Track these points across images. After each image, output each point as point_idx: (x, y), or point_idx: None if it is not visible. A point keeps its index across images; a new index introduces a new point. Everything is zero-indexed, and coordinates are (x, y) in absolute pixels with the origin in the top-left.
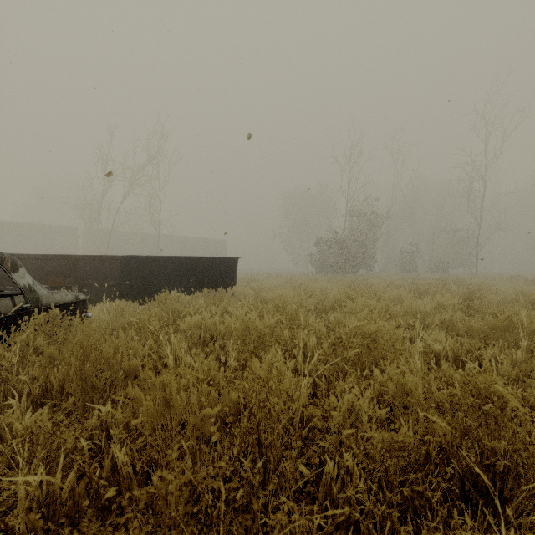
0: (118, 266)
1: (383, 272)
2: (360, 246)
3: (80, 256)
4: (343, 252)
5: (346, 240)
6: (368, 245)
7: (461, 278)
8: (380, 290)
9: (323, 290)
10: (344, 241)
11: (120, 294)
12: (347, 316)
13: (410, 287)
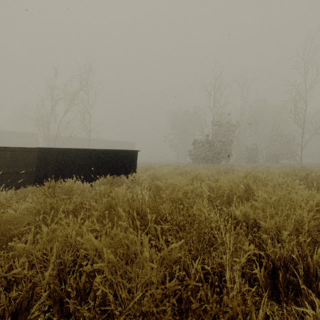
0: (35, 156)
1: (236, 163)
2: (223, 145)
3: (0, 147)
4: (211, 148)
5: (213, 141)
6: (227, 144)
7: (306, 167)
8: (260, 177)
9: (204, 176)
10: (212, 141)
11: (37, 180)
12: (268, 218)
13: (273, 174)
